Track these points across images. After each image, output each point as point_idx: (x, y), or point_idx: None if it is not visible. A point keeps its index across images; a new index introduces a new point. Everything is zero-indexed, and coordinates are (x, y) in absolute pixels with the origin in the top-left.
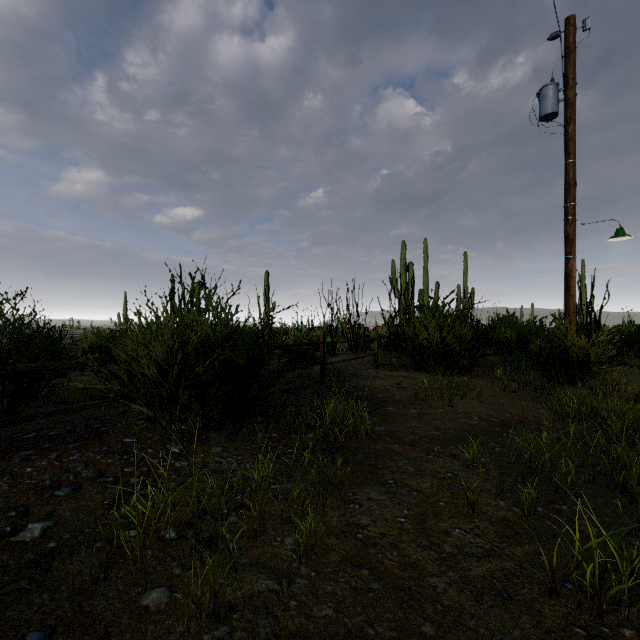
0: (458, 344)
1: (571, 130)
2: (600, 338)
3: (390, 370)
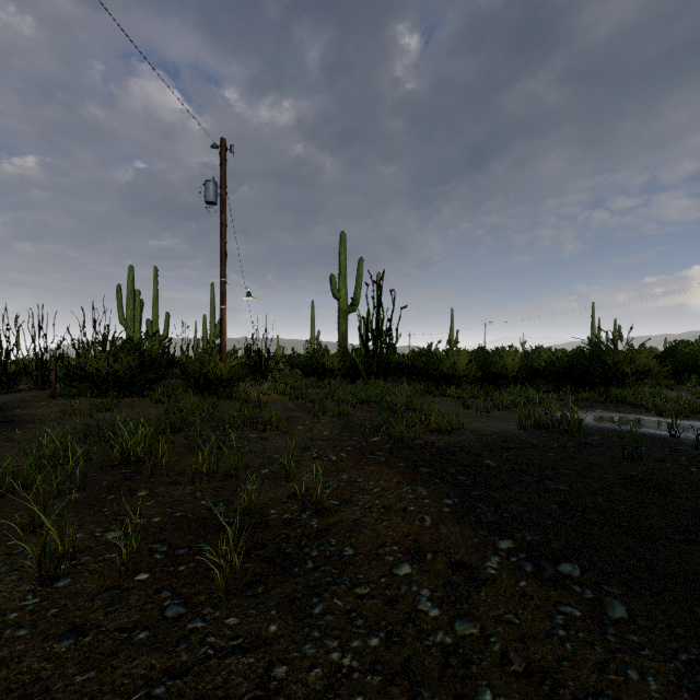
0: (128, 371)
1: (223, 218)
2: (233, 363)
3: (67, 399)
